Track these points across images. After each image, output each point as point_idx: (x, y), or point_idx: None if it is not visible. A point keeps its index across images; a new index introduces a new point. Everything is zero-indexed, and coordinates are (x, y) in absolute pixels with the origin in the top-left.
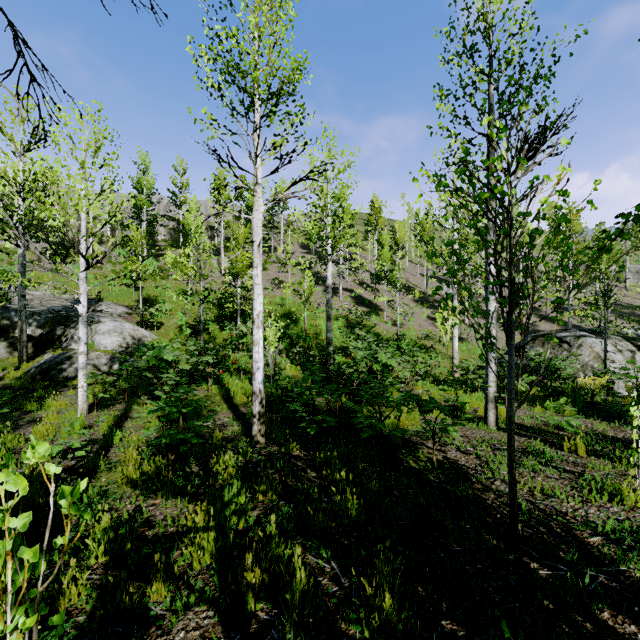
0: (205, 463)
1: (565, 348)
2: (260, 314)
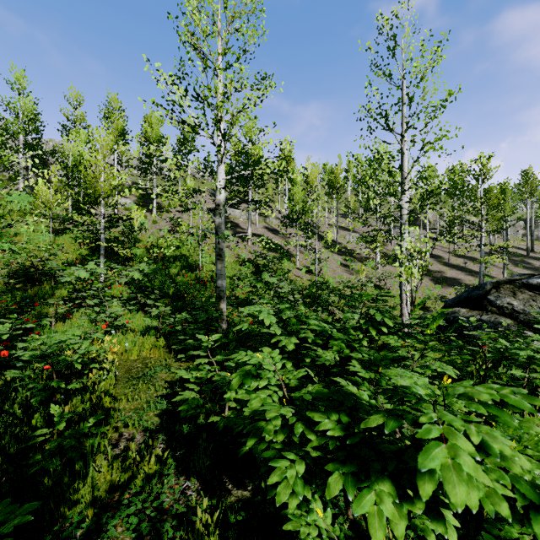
0: None
1: None
2: None
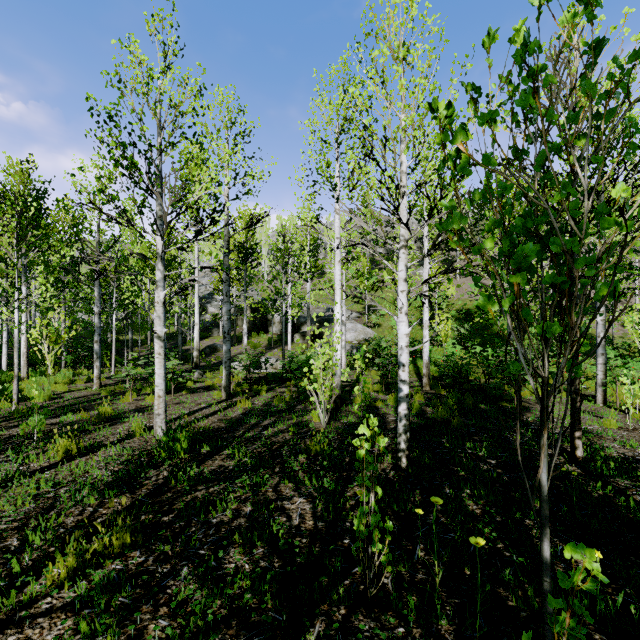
0: None
1: None
2: (426, 322)
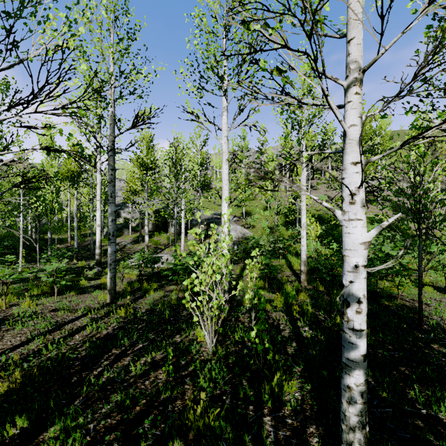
0: (279, 287)
1: None
2: (304, 223)
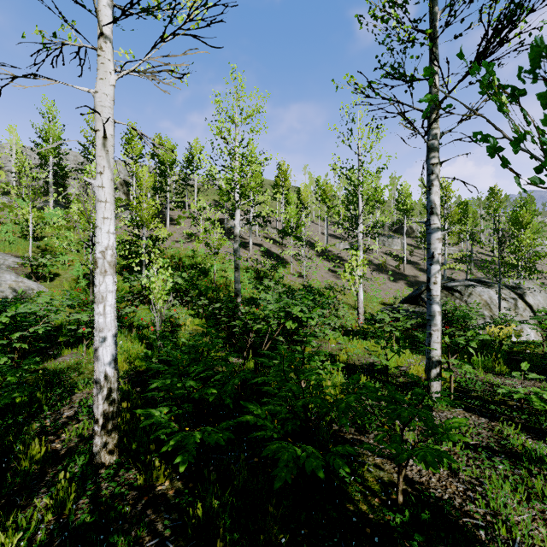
0: None
1: (457, 296)
2: (107, 251)
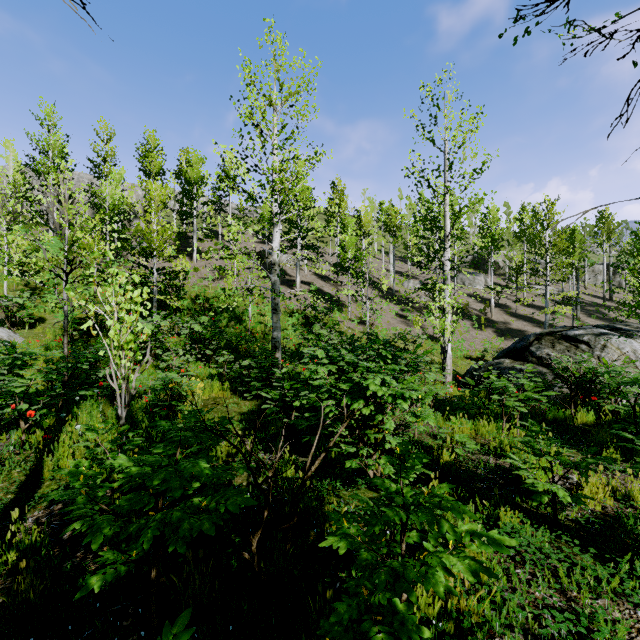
0: None
1: (584, 350)
2: None
